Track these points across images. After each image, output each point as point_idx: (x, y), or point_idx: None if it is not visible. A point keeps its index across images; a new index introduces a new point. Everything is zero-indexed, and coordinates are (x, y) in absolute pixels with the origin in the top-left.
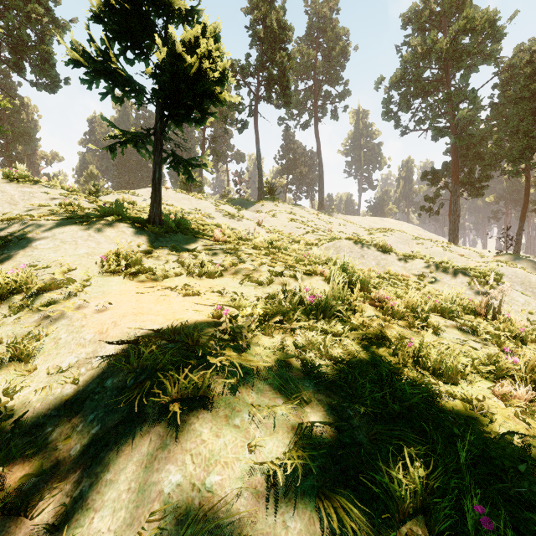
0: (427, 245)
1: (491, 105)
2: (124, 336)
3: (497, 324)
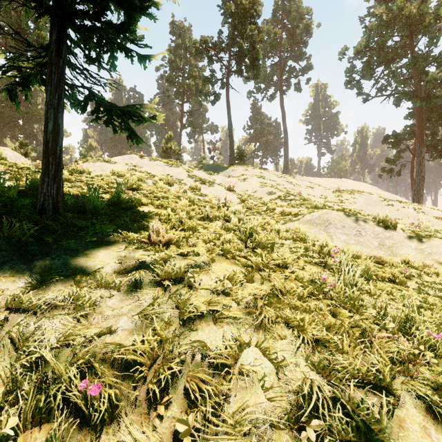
0: (397, 207)
1: None
2: None
3: None
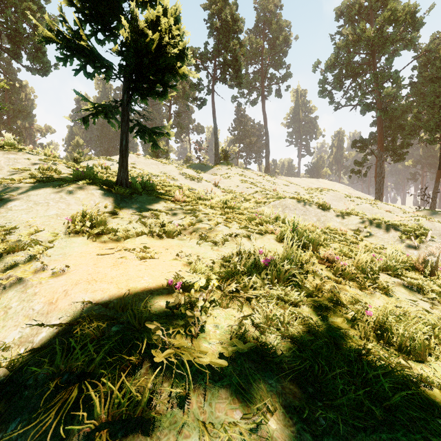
0: (357, 202)
1: (410, 84)
2: (71, 309)
3: (437, 280)
